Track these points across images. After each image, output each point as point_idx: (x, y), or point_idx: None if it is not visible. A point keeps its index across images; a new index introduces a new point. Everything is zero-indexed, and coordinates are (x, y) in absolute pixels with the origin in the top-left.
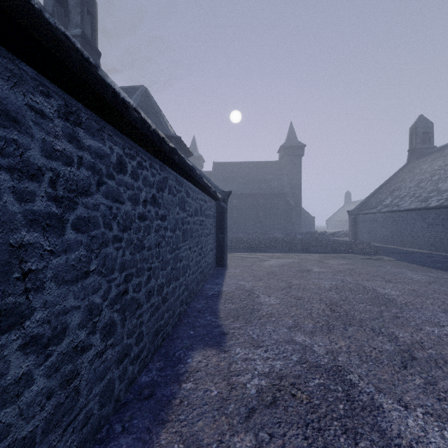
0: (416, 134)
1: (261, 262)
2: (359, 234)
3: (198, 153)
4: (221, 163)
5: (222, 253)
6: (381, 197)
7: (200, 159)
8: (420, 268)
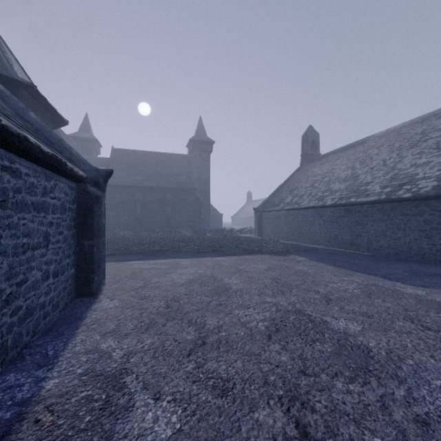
0: (307, 141)
1: (160, 278)
2: (264, 230)
3: (92, 135)
4: (122, 150)
5: (89, 273)
6: (282, 196)
7: (95, 143)
8: (338, 270)
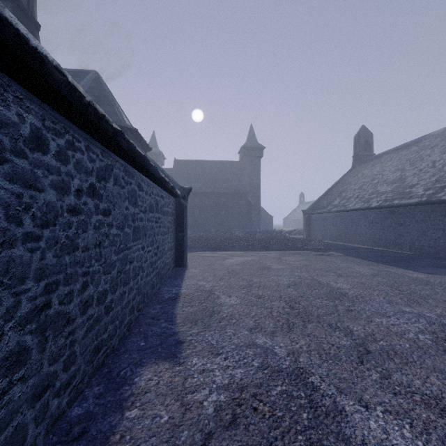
0: (359, 142)
1: (222, 261)
2: (312, 232)
3: (158, 149)
4: (182, 161)
5: (181, 253)
6: (331, 198)
7: (160, 156)
8: (365, 262)
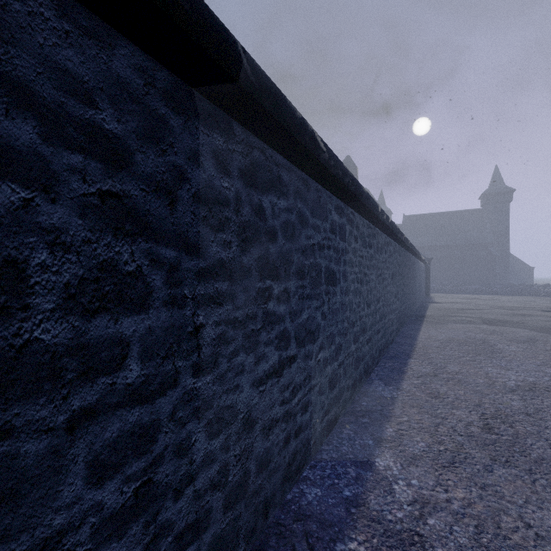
0: None
1: (451, 296)
2: None
3: (386, 207)
4: (411, 216)
5: (428, 290)
6: None
7: (388, 213)
8: None
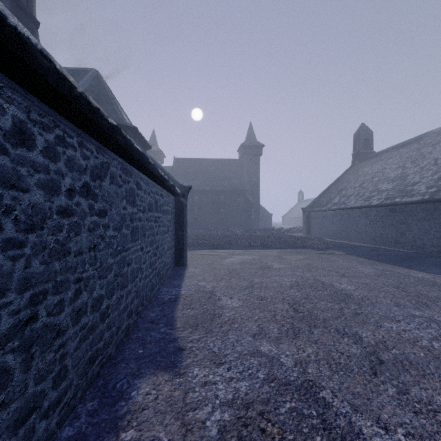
0: (359, 140)
1: (222, 260)
2: (312, 229)
3: (158, 148)
4: (182, 159)
5: (181, 252)
6: (330, 196)
7: (160, 154)
8: (367, 261)
